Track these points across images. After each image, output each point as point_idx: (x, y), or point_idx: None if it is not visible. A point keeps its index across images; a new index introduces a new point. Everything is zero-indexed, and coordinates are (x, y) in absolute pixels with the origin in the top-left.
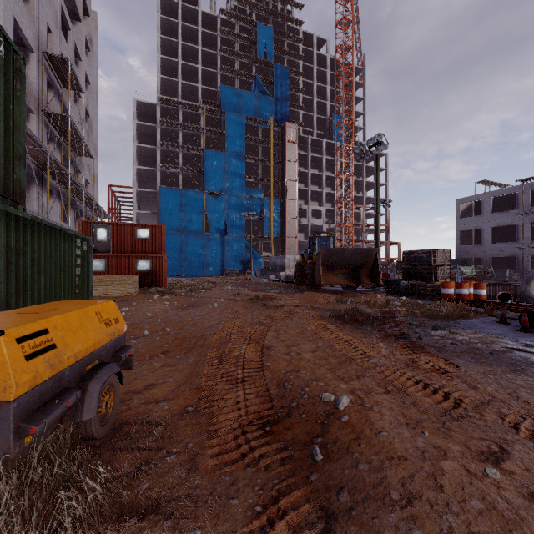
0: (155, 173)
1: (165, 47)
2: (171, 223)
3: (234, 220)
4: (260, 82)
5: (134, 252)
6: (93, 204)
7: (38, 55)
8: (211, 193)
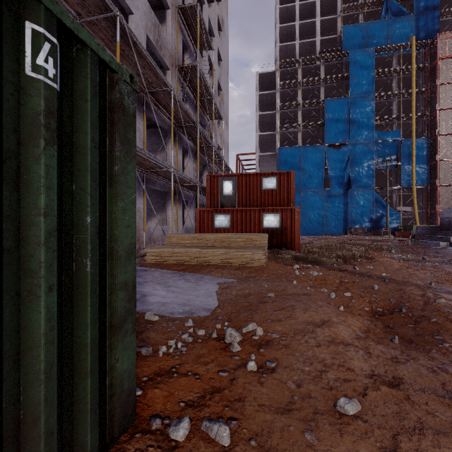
0: (274, 136)
1: (283, 17)
2: None
3: (359, 172)
4: (394, 2)
5: (260, 206)
6: (223, 166)
7: (173, 12)
8: (331, 146)
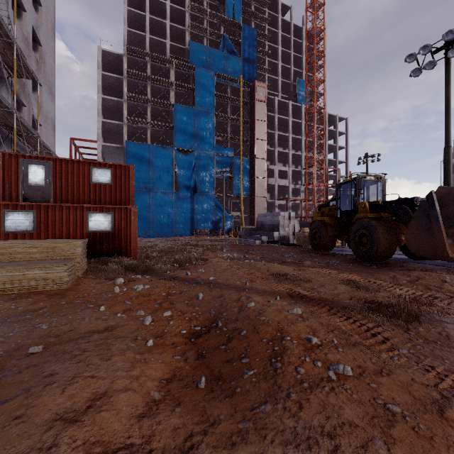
0: (122, 128)
1: (132, 1)
2: (139, 180)
3: (203, 178)
4: (229, 41)
5: (88, 203)
6: (40, 146)
7: None
8: (180, 151)
